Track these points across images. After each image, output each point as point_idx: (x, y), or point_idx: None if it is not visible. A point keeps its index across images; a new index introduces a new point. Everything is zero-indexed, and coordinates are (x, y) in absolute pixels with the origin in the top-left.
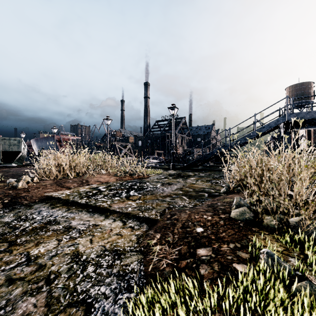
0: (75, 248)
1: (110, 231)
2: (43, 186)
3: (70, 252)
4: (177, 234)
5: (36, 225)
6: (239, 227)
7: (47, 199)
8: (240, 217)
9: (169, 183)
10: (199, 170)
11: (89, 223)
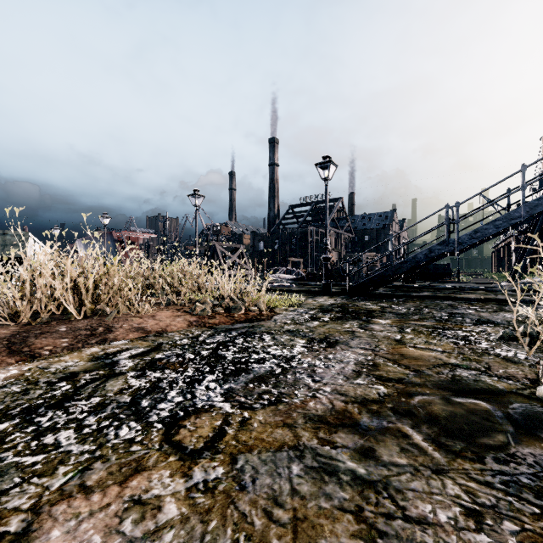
0: None
1: None
2: None
3: None
4: None
5: None
6: None
7: None
8: None
9: (326, 338)
10: (384, 297)
11: None
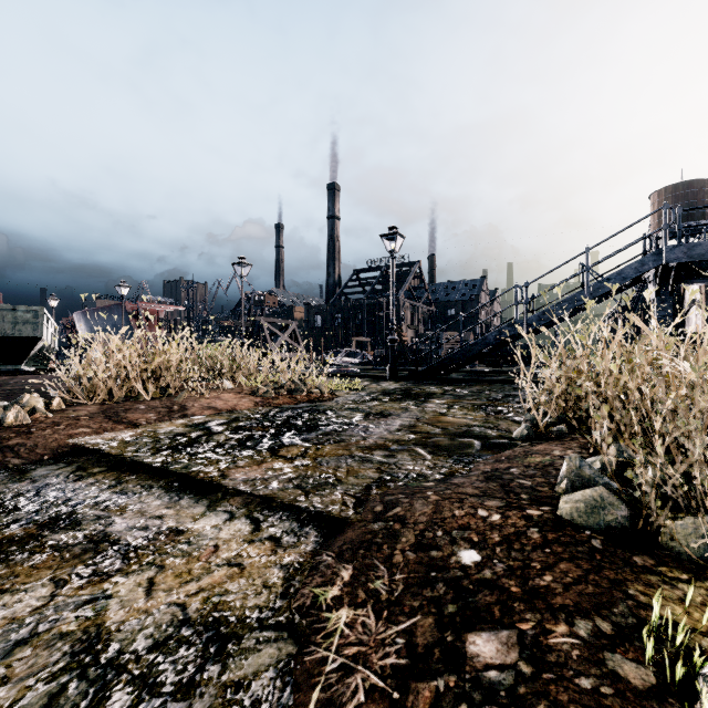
0: (96, 611)
1: (212, 553)
2: (69, 421)
3: (76, 627)
4: (401, 570)
5: (15, 532)
6: (591, 553)
7: (74, 454)
8: (590, 519)
9: (382, 413)
10: (453, 382)
11: (159, 526)
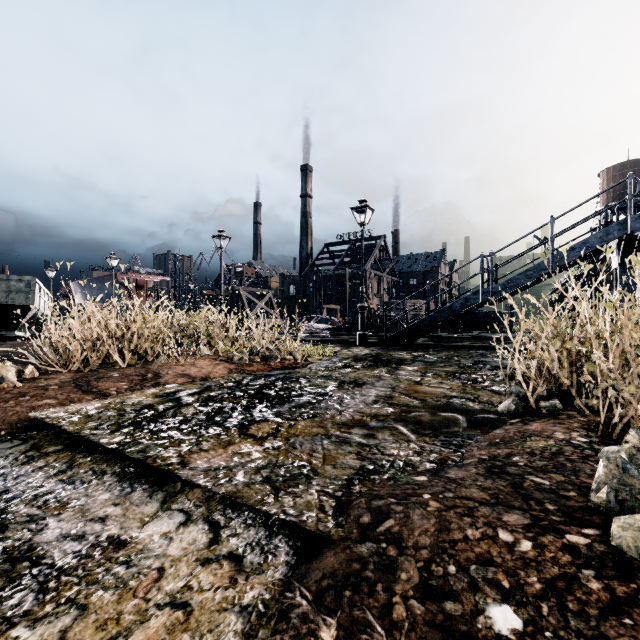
0: None
1: (153, 583)
2: (36, 391)
3: None
4: (406, 637)
5: None
6: None
7: (34, 428)
8: None
9: (355, 381)
10: (420, 347)
11: (98, 535)
